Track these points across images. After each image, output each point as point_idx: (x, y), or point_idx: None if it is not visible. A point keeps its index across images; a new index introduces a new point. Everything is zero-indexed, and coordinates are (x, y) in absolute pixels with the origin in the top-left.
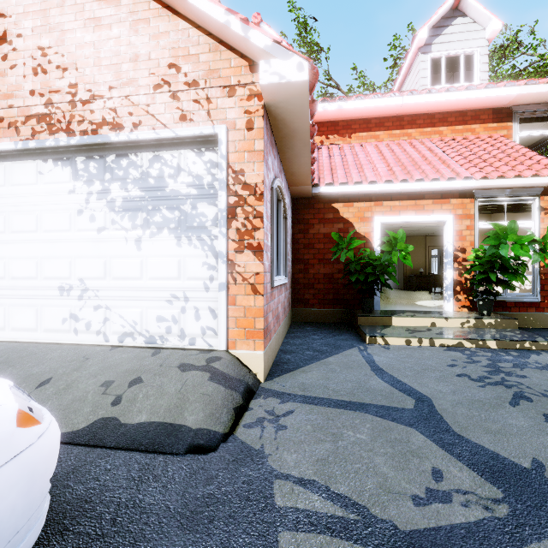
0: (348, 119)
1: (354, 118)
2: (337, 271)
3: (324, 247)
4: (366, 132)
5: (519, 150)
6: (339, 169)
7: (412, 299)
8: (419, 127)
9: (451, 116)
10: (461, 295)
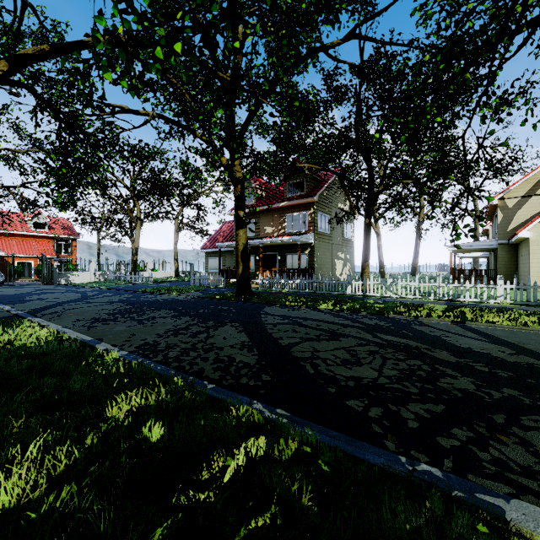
0: (8, 233)
1: (10, 233)
2: (6, 271)
3: (2, 266)
4: (14, 237)
5: (51, 248)
6: (6, 249)
7: (29, 278)
8: (30, 238)
9: (39, 236)
10: (36, 276)
